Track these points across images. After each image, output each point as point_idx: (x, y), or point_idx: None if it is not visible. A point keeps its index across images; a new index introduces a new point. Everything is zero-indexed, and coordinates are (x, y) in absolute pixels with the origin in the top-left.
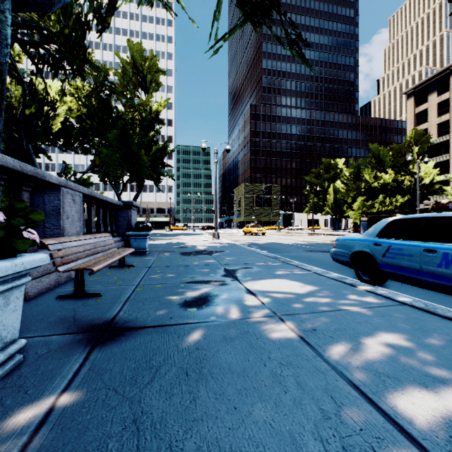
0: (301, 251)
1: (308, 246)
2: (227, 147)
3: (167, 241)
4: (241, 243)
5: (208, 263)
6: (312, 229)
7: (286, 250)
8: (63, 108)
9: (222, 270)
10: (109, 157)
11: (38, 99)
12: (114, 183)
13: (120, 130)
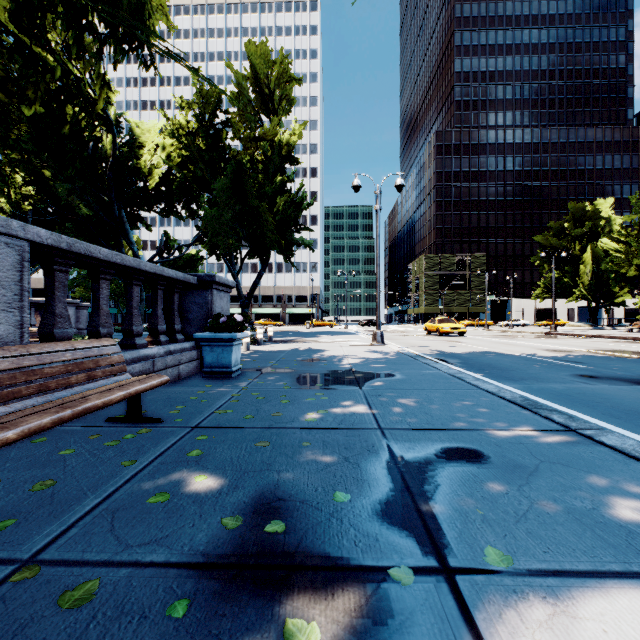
0: (567, 376)
1: (575, 364)
2: (398, 182)
3: (294, 345)
4: (425, 351)
5: (346, 421)
6: (552, 326)
7: (528, 373)
8: (162, 156)
9: (382, 467)
10: (217, 219)
11: (134, 148)
12: (230, 259)
13: (231, 175)
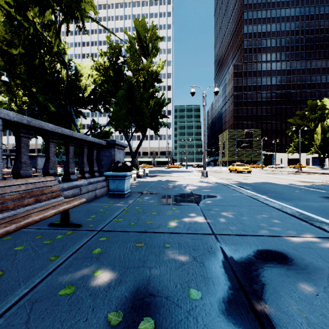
0: (318, 197)
1: (319, 190)
2: (215, 90)
3: (159, 178)
4: (230, 182)
5: (192, 228)
6: (299, 168)
7: (293, 195)
8: (91, 80)
9: (220, 266)
10: (119, 112)
11: (77, 76)
12: (126, 133)
13: (126, 89)
